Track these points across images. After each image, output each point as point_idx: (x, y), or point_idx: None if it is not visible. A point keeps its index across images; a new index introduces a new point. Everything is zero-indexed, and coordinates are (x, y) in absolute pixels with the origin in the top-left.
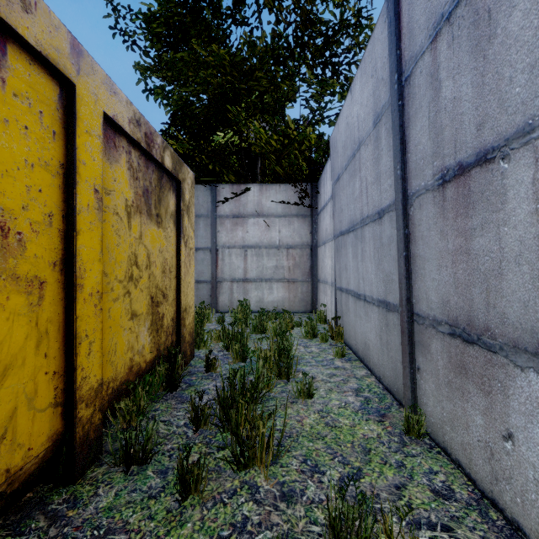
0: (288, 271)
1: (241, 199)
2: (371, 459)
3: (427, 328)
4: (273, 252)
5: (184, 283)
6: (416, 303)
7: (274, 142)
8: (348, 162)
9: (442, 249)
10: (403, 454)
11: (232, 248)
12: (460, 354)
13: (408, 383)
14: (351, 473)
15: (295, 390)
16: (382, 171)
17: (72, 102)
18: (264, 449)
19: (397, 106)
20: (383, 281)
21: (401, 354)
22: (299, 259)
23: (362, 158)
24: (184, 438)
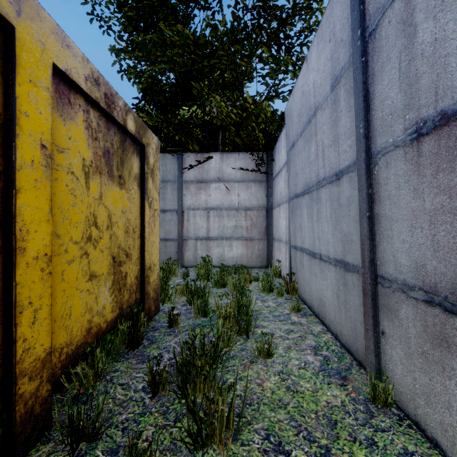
0: (246, 230)
1: (204, 166)
2: (339, 435)
3: (395, 291)
4: (232, 213)
5: (149, 242)
6: (381, 265)
7: (234, 116)
8: (303, 129)
9: (416, 209)
10: (372, 428)
11: (196, 210)
12: (440, 325)
13: (371, 347)
14: (319, 454)
15: (254, 348)
16: (341, 132)
17: (10, 46)
18: (224, 429)
19: (361, 63)
20: (341, 241)
21: (361, 315)
22: (256, 220)
23: (318, 123)
24: (140, 406)
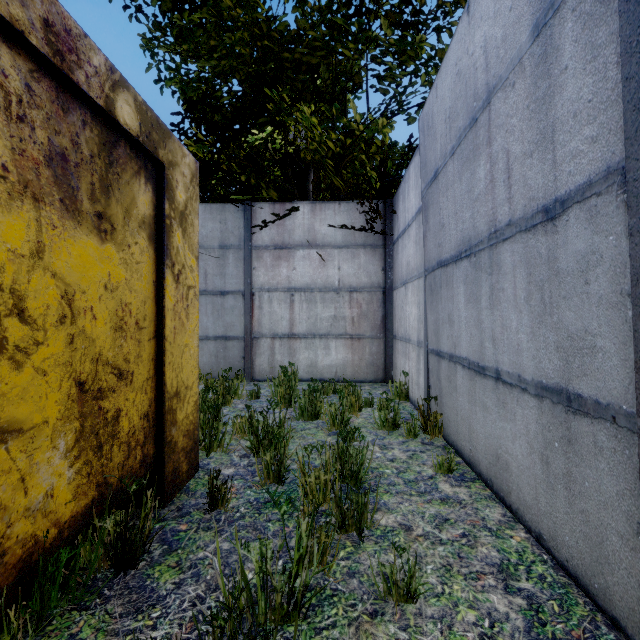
0: (351, 323)
1: (285, 223)
2: None
3: None
4: (330, 296)
5: (174, 347)
6: None
7: (332, 144)
8: (458, 141)
9: None
10: None
11: (273, 292)
12: None
13: None
14: None
15: (375, 568)
16: (563, 116)
17: None
18: None
19: None
20: (559, 349)
21: (625, 519)
22: (367, 307)
23: (497, 117)
24: None
